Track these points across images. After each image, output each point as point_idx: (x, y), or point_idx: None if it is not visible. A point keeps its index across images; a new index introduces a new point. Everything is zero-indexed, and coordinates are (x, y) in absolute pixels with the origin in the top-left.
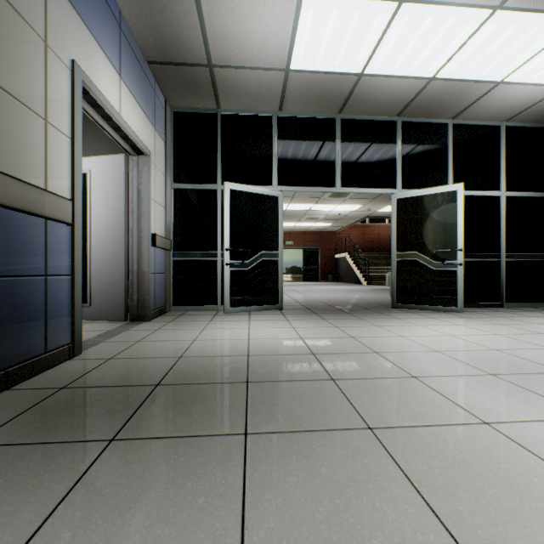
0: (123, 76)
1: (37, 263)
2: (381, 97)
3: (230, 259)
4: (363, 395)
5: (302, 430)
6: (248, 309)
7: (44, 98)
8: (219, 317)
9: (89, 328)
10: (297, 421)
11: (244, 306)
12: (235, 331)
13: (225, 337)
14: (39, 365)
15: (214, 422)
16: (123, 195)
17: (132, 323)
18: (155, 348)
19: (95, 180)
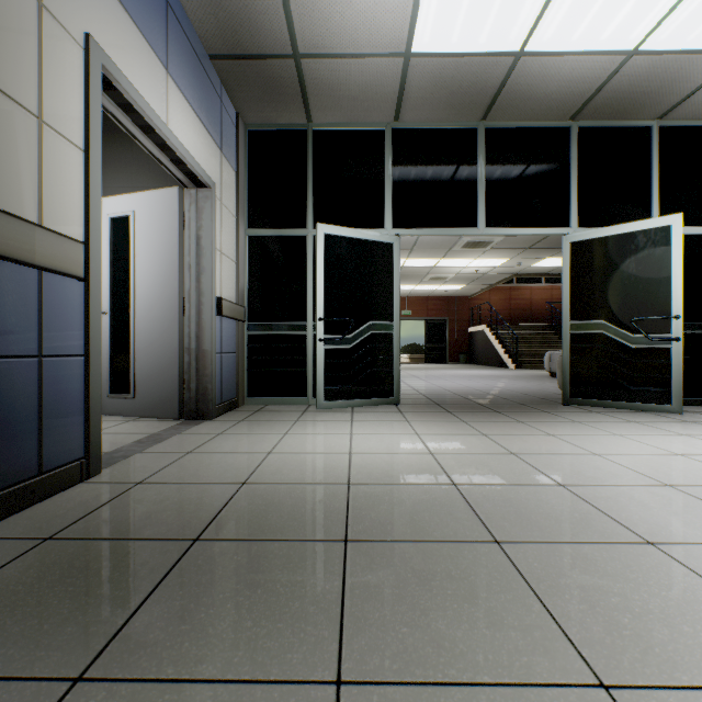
0: (172, 72)
1: (24, 338)
2: (548, 89)
3: (325, 333)
4: (563, 585)
5: (455, 681)
6: (351, 404)
7: (37, 84)
8: (309, 415)
9: (129, 429)
10: (441, 650)
11: (345, 399)
12: (330, 439)
13: (315, 448)
14: (26, 494)
15: (279, 640)
16: (177, 243)
17: (188, 422)
18: (210, 466)
19: (141, 225)
